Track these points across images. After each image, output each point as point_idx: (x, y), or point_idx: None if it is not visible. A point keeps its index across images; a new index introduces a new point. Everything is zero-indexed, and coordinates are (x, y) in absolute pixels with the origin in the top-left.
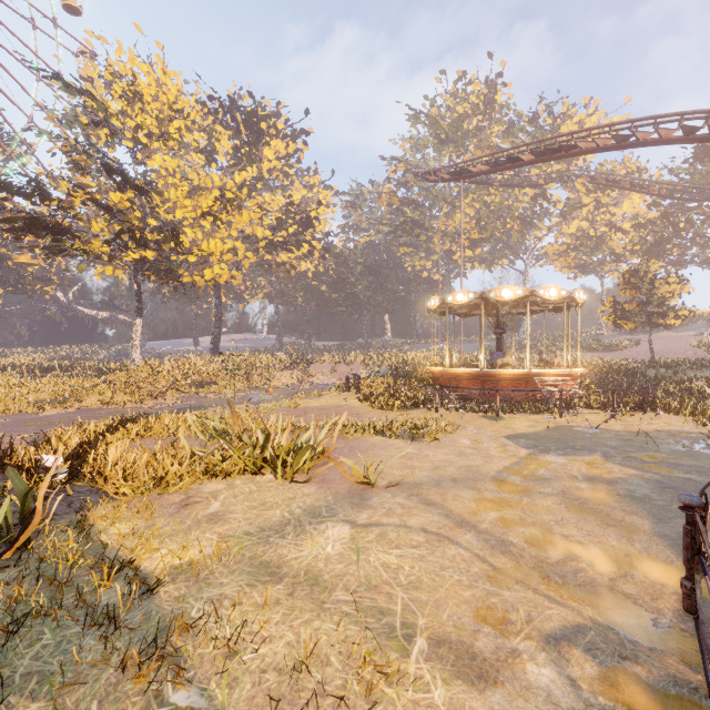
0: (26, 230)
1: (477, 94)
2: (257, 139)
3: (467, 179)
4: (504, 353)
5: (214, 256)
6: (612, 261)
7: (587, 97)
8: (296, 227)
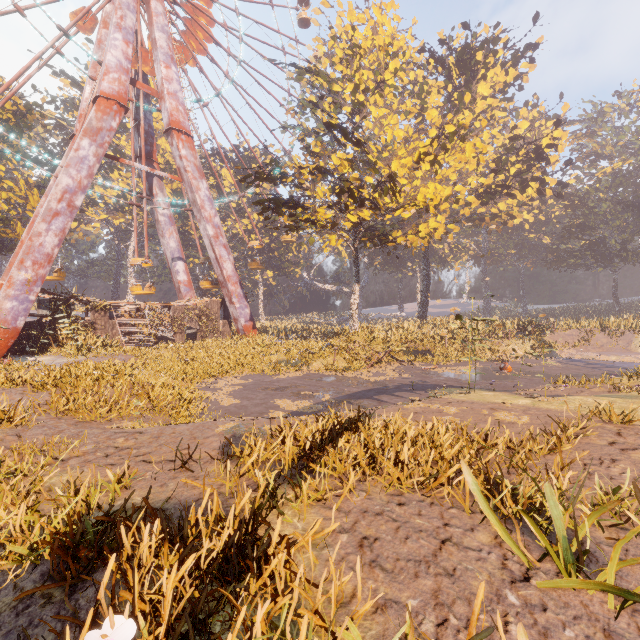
0: (270, 208)
1: None
2: (470, 78)
3: None
4: None
5: (431, 206)
6: None
7: None
8: (519, 166)
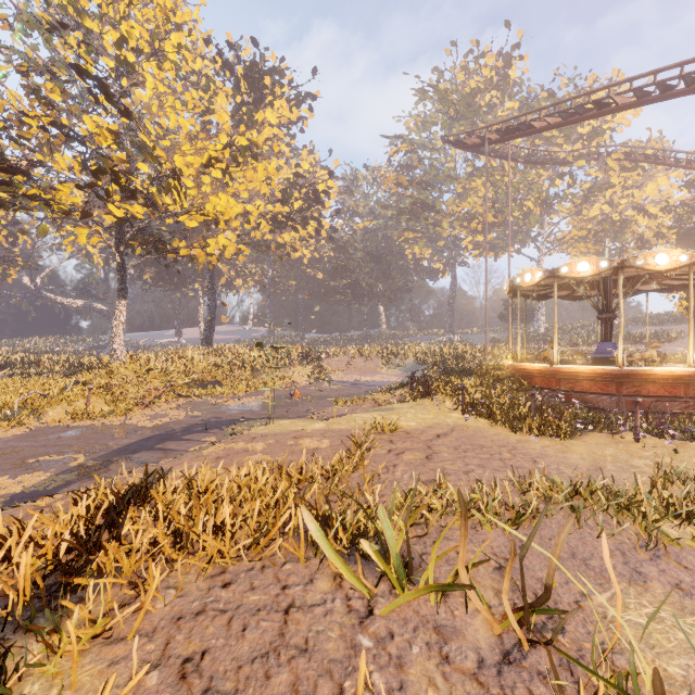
0: None
1: (491, 67)
2: (259, 99)
3: (492, 152)
4: (615, 344)
5: (222, 220)
6: (639, 247)
7: (616, 68)
8: (301, 203)
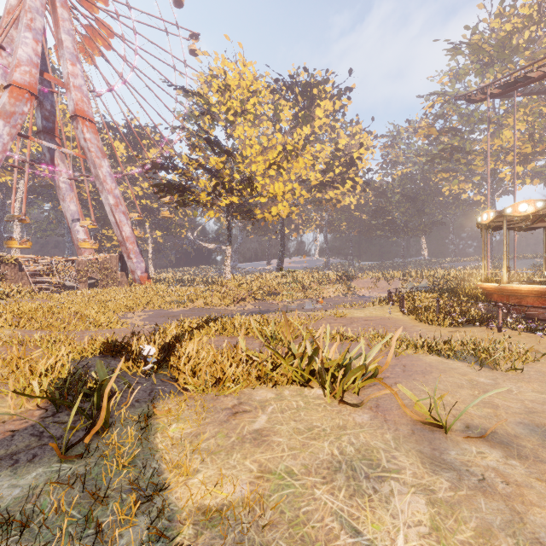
0: (165, 191)
1: (530, 5)
2: (310, 103)
3: (518, 92)
4: None
5: (278, 196)
6: None
7: None
8: (341, 168)
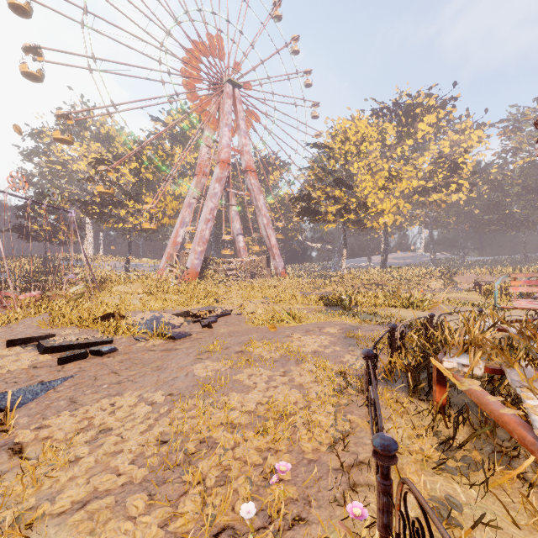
0: (305, 215)
1: None
2: (413, 120)
3: None
4: None
5: (385, 211)
6: None
7: None
8: (445, 173)
